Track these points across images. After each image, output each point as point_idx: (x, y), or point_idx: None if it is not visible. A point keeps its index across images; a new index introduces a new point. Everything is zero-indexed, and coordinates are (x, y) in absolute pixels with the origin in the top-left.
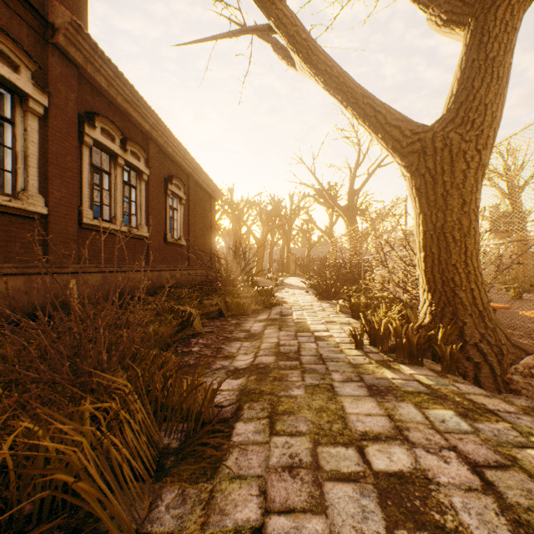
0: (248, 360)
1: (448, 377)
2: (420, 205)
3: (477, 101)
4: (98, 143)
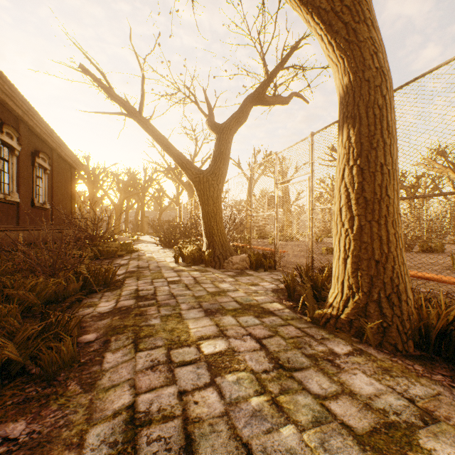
0: (123, 271)
1: (206, 267)
2: (200, 202)
3: (217, 166)
4: None
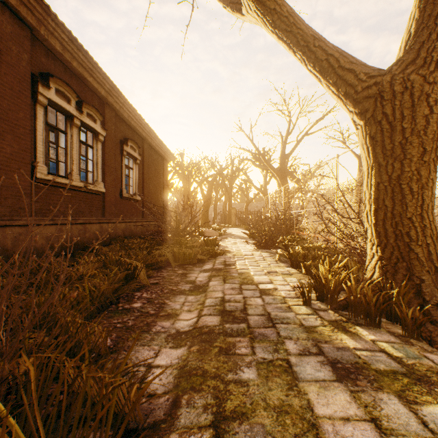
0: (191, 319)
1: (413, 344)
2: (374, 155)
3: None
4: (53, 103)
